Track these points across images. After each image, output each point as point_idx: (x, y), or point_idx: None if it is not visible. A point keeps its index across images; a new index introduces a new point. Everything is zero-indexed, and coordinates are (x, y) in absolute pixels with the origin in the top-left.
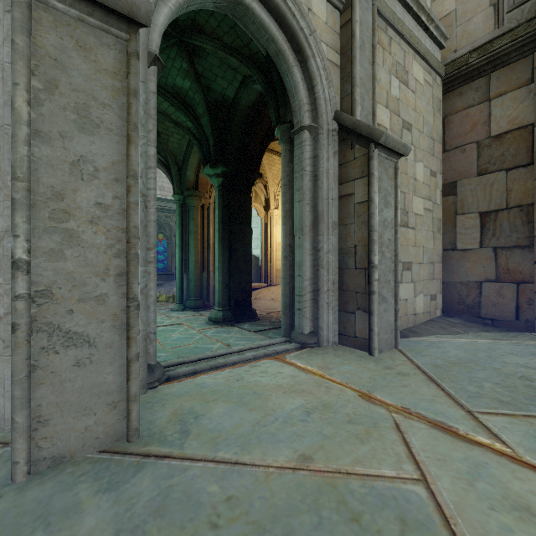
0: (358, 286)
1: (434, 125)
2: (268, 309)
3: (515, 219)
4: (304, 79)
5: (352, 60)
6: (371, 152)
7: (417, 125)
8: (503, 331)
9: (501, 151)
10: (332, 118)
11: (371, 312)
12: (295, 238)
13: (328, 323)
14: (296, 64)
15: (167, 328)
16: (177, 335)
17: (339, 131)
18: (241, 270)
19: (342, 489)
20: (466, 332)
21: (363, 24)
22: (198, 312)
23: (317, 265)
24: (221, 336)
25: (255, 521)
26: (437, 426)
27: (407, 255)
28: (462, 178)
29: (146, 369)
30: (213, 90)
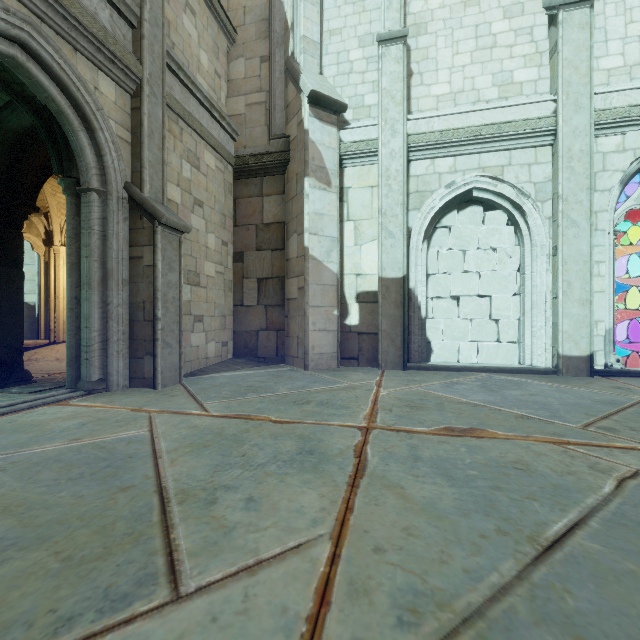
0: (147, 335)
1: (226, 204)
2: (50, 371)
3: (276, 285)
4: (92, 144)
5: (141, 144)
6: (156, 228)
7: (209, 203)
8: (268, 365)
9: (269, 235)
10: (122, 187)
11: (156, 355)
12: (82, 291)
13: (119, 369)
14: (83, 130)
15: None
16: None
17: (130, 200)
18: (6, 322)
19: (99, 442)
20: (242, 368)
21: (152, 116)
22: None
23: (107, 318)
24: None
25: (35, 462)
26: (176, 413)
27: (199, 310)
28: (247, 250)
29: None
30: None
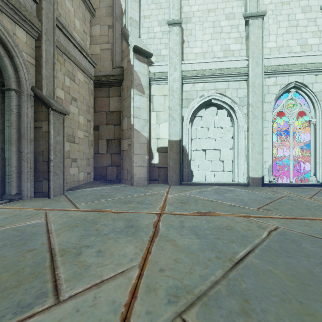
0: (44, 169)
1: (89, 100)
2: None
3: (116, 143)
4: (12, 64)
5: (41, 66)
6: (49, 111)
7: (80, 99)
8: (112, 184)
9: (113, 117)
10: (30, 89)
11: (49, 180)
12: (6, 145)
13: (28, 188)
14: (6, 56)
15: None
16: None
17: (34, 96)
18: None
19: (15, 227)
20: (98, 186)
21: (47, 52)
22: None
23: (21, 160)
24: None
25: None
26: (61, 210)
27: (74, 155)
28: (101, 125)
29: None
30: None
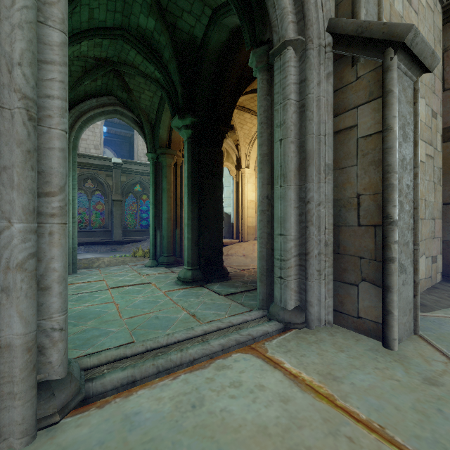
0: (364, 248)
1: None
2: (239, 266)
3: None
4: None
5: None
6: (388, 61)
7: None
8: None
9: None
10: (324, 30)
11: (388, 288)
12: (275, 187)
13: (320, 297)
14: None
15: (133, 288)
16: (141, 298)
17: (334, 45)
18: (212, 227)
19: None
20: None
21: None
22: (170, 269)
23: (306, 221)
24: (188, 300)
25: None
26: None
27: None
28: None
29: (30, 401)
30: (180, 28)
